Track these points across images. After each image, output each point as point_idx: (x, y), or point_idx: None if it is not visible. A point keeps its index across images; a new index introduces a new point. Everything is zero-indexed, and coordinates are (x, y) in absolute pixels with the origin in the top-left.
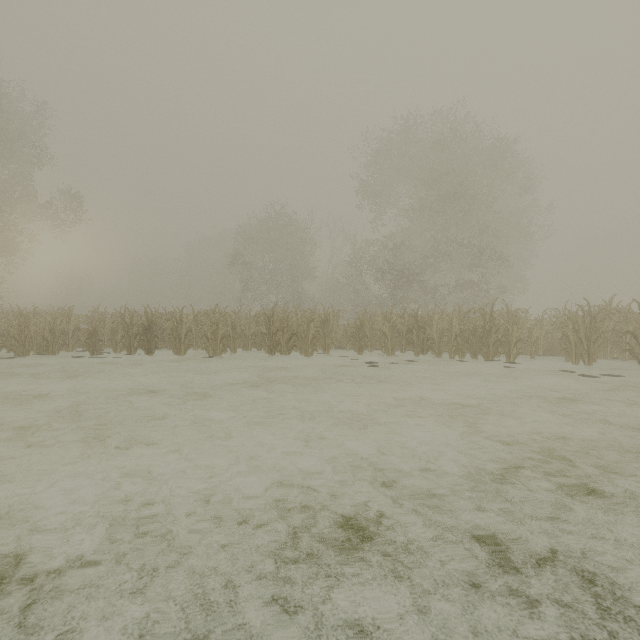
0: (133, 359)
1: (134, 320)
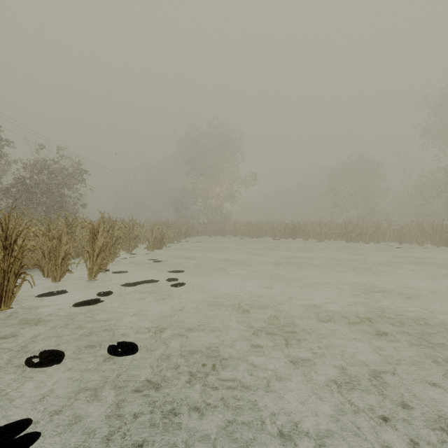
0: (287, 241)
1: (287, 226)
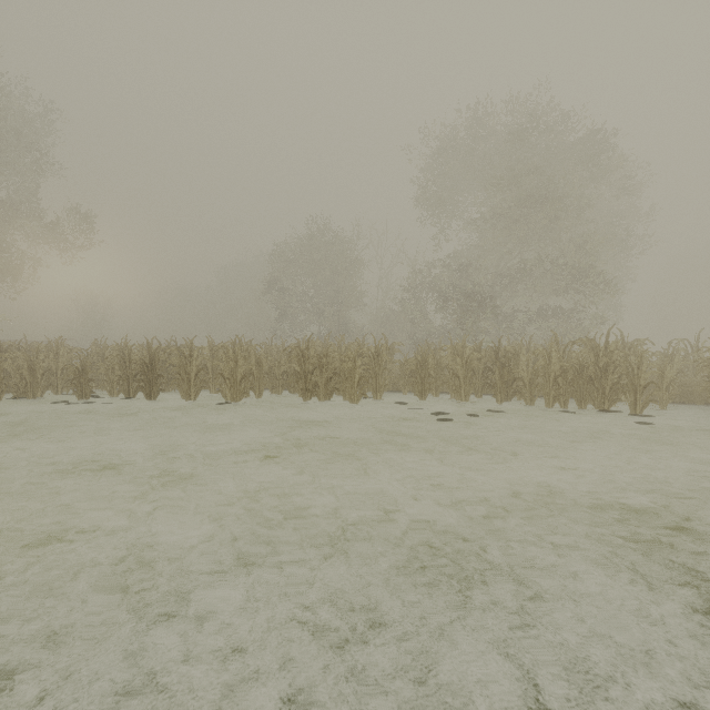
0: (132, 404)
1: (133, 355)
